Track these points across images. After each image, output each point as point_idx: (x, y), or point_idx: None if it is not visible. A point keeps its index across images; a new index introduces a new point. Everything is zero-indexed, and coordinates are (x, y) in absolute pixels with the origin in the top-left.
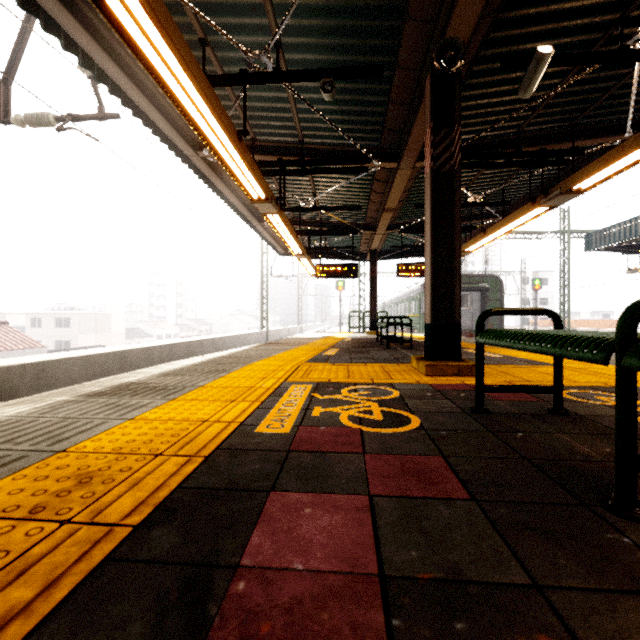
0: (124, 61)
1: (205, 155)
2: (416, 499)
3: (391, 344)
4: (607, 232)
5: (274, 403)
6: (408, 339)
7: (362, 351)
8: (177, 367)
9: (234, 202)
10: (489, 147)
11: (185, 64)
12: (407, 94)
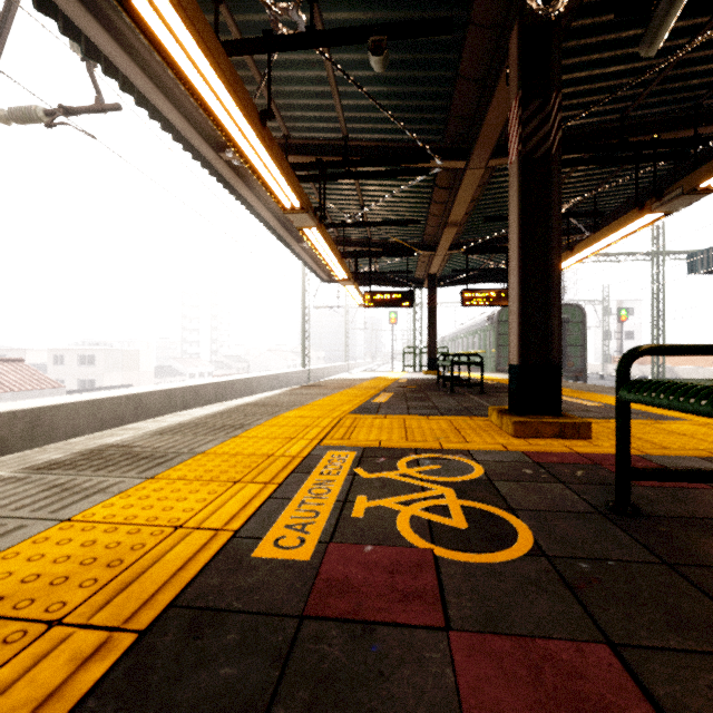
0: (120, 32)
1: (229, 158)
2: None
3: (456, 387)
4: None
5: (297, 487)
6: (475, 380)
7: (421, 397)
8: (184, 420)
9: (267, 218)
10: (584, 138)
11: None
12: (482, 64)
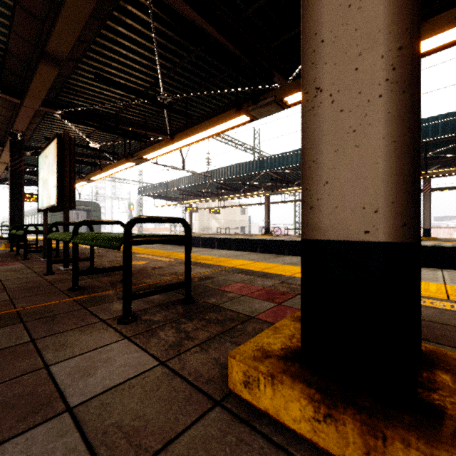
0: None
1: None
2: None
3: (4, 242)
4: (141, 189)
5: None
6: None
7: None
8: None
9: None
10: None
11: None
12: (3, 128)
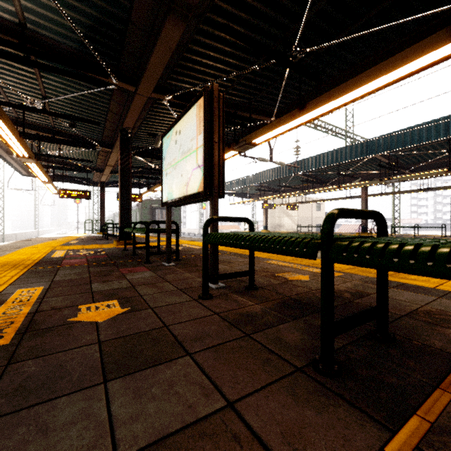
0: None
1: None
2: (97, 258)
3: (111, 238)
4: None
5: (53, 254)
6: None
7: (92, 241)
8: None
9: None
10: (155, 151)
11: (4, 121)
12: (113, 128)
